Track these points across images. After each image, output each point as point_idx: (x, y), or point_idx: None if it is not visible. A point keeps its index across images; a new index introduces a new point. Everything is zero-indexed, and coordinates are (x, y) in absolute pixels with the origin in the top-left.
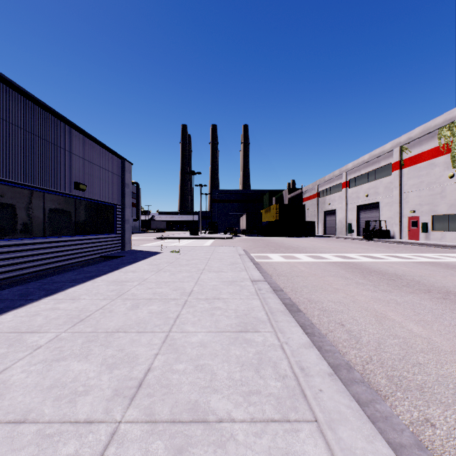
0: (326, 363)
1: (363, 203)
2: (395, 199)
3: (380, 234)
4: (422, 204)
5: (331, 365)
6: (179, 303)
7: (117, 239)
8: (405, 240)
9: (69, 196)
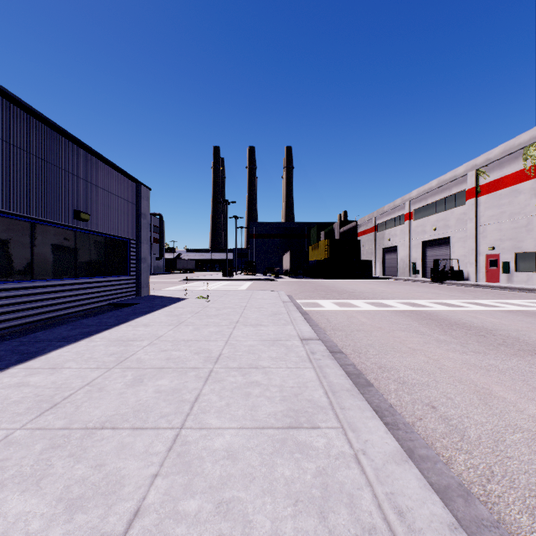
0: (439, 499)
1: (430, 238)
2: (470, 233)
3: (452, 276)
4: (503, 240)
5: (436, 489)
6: (200, 374)
7: (131, 281)
8: (482, 283)
9: (67, 228)
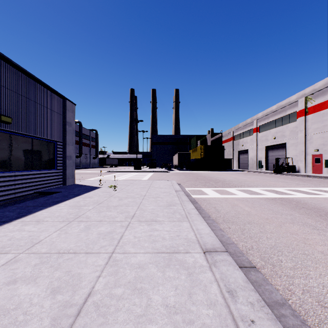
0: None
1: (271, 144)
2: (300, 140)
3: (288, 169)
4: (325, 144)
5: None
6: None
7: (58, 174)
8: (310, 174)
9: None
